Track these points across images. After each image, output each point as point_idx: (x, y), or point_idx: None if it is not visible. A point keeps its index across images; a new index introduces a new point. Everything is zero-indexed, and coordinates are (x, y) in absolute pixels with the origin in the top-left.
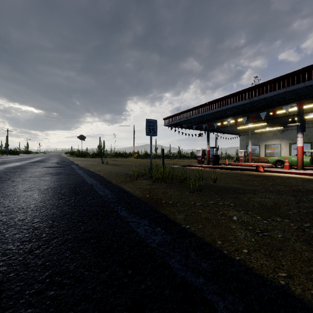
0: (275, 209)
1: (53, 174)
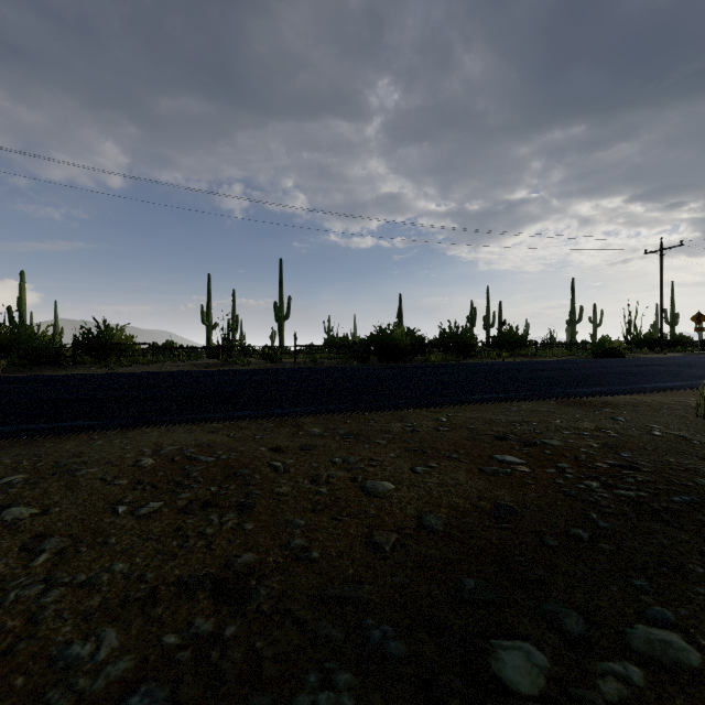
0: (698, 461)
1: (669, 376)
